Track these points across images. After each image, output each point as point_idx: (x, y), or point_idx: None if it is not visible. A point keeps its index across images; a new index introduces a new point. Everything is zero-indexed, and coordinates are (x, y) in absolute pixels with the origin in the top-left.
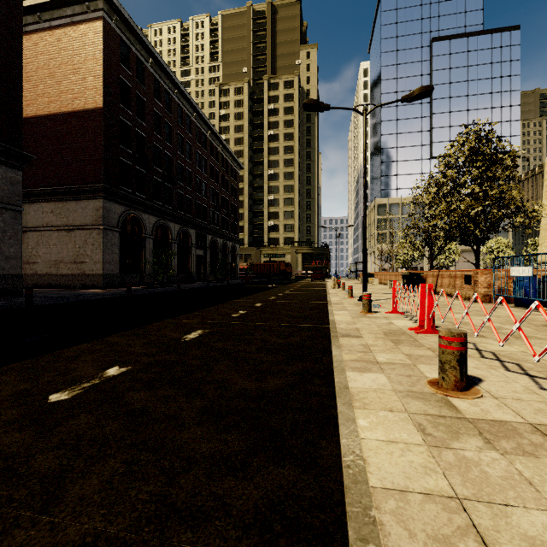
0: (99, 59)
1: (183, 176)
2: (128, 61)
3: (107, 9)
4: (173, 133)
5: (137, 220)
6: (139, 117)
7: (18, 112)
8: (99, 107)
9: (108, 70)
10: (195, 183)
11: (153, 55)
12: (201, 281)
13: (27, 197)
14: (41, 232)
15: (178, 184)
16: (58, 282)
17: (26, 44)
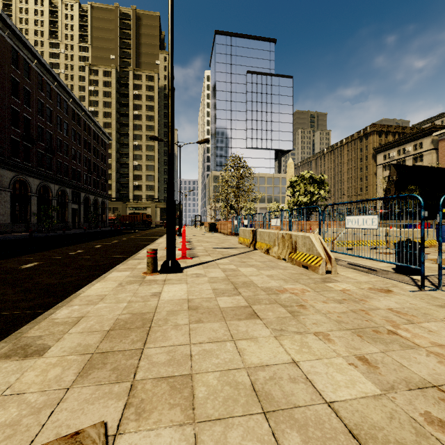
0: None
1: (61, 148)
2: (17, 62)
3: (1, 26)
4: (53, 115)
5: (24, 183)
6: (26, 104)
7: None
8: None
9: (2, 71)
10: (71, 153)
11: (38, 58)
12: (76, 229)
13: None
14: None
15: (57, 154)
16: None
17: None
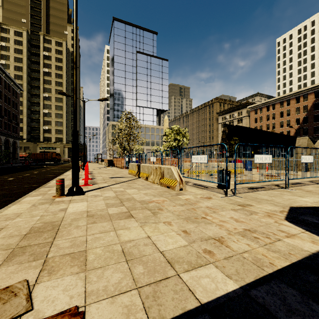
0: None
1: None
2: None
3: None
4: None
5: None
6: None
7: None
8: None
9: None
10: None
11: None
12: None
13: None
14: None
15: None
16: None
17: None
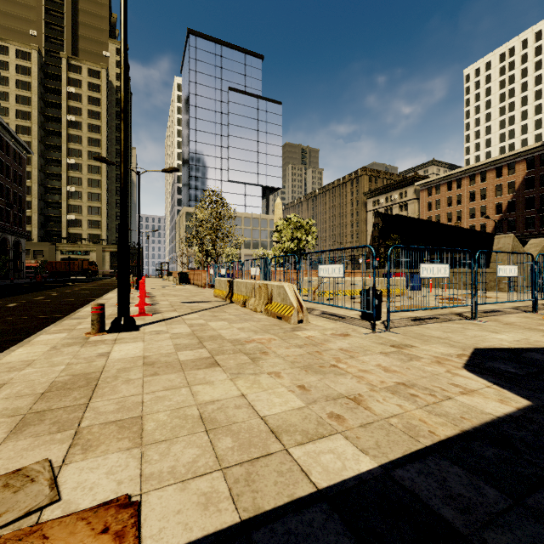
0: None
1: None
2: None
3: None
4: None
5: None
6: None
7: None
8: None
9: None
10: None
11: None
12: None
13: None
14: None
15: None
16: None
17: None
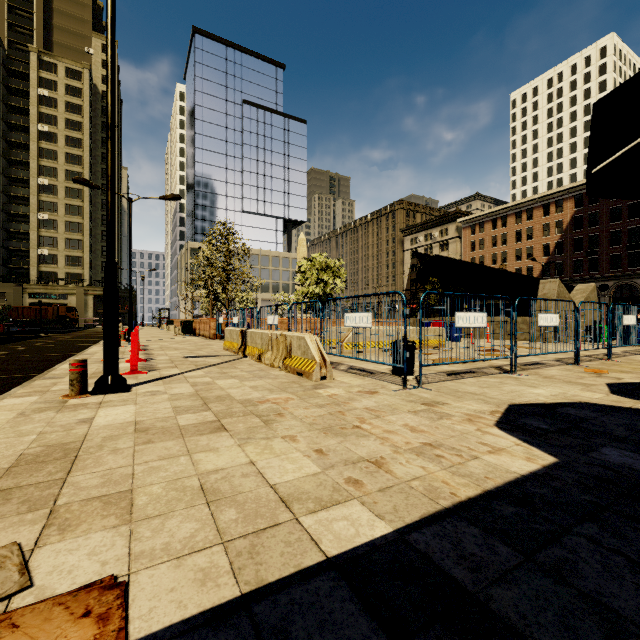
0: None
1: None
2: None
3: None
4: None
5: None
6: None
7: None
8: None
9: None
10: None
11: None
12: None
13: None
14: None
15: None
16: None
17: None
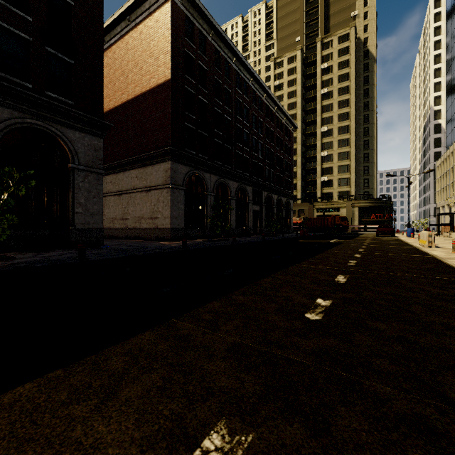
0: (167, 36)
1: (241, 137)
2: (192, 35)
3: None
4: (231, 98)
5: (200, 180)
6: (202, 86)
7: (100, 87)
8: (167, 79)
9: (175, 45)
10: (251, 143)
11: (213, 26)
12: (257, 235)
13: (122, 167)
14: (130, 194)
15: (236, 145)
16: (140, 235)
17: (121, 45)
